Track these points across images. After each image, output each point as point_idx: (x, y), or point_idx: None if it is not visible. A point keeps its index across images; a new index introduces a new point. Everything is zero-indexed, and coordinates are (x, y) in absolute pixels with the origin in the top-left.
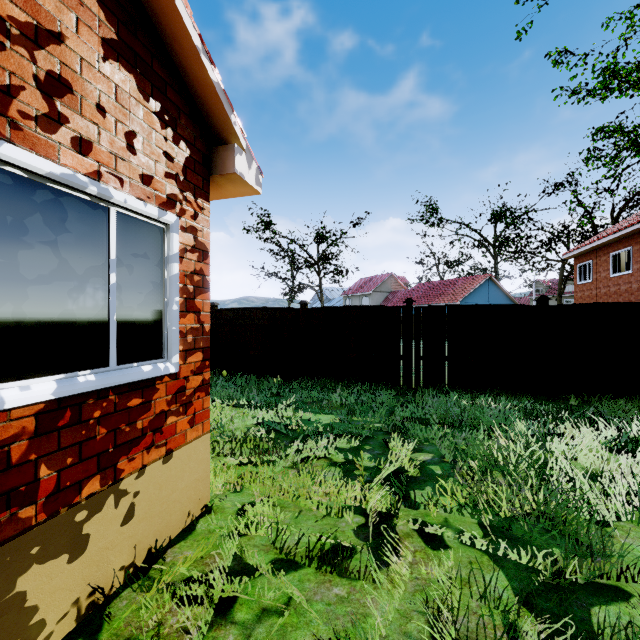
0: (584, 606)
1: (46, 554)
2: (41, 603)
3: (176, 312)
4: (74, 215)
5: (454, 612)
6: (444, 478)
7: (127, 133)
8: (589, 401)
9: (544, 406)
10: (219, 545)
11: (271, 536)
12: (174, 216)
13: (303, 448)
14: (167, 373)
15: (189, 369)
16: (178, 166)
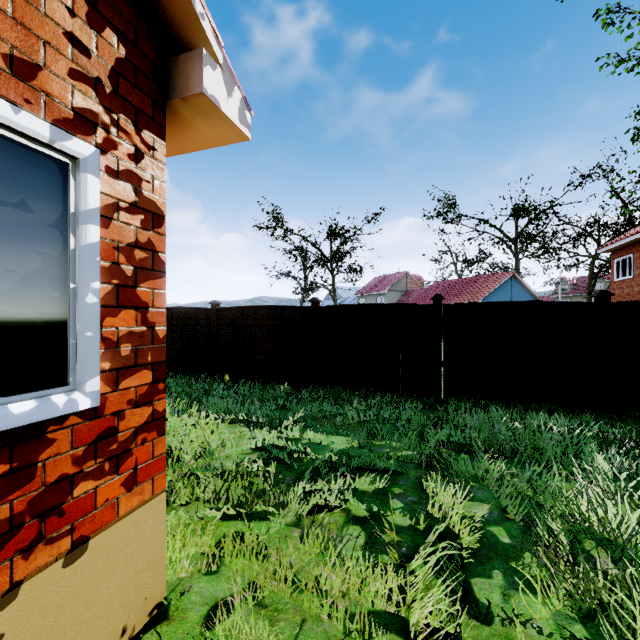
0: None
1: None
2: None
3: (93, 307)
4: None
5: None
6: (516, 553)
7: None
8: None
9: (619, 430)
10: None
11: None
12: (89, 146)
13: (311, 490)
14: (72, 411)
15: (124, 398)
16: (100, 67)
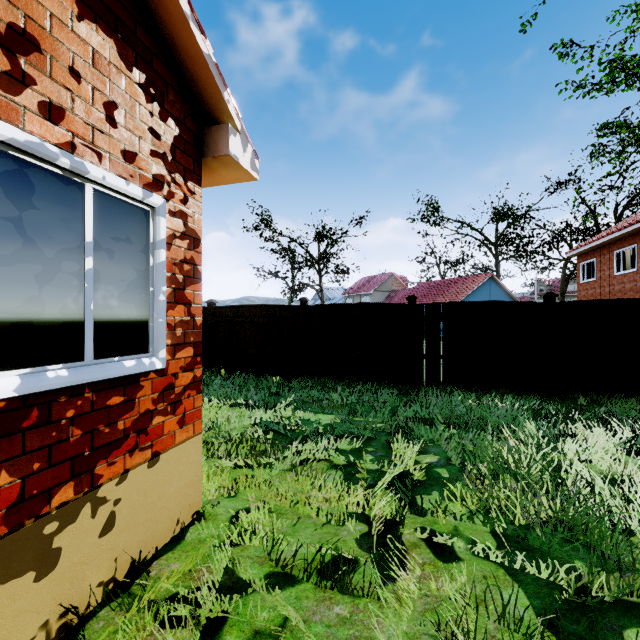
0: (615, 629)
1: (7, 573)
2: (1, 629)
3: (163, 303)
4: (43, 190)
5: (470, 636)
6: (452, 482)
7: (106, 103)
8: (598, 401)
9: (553, 406)
10: (209, 556)
11: (266, 547)
12: (161, 198)
13: (302, 449)
14: (153, 369)
15: (178, 365)
16: (166, 145)
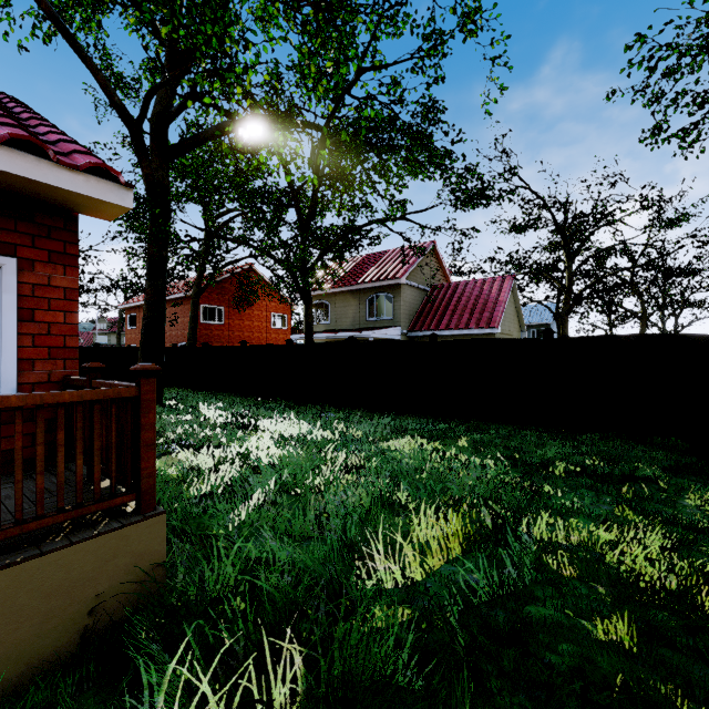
0: None
1: None
2: None
3: None
4: None
5: None
6: None
7: None
8: None
9: None
10: None
11: None
12: None
13: None
14: None
15: None
16: None
